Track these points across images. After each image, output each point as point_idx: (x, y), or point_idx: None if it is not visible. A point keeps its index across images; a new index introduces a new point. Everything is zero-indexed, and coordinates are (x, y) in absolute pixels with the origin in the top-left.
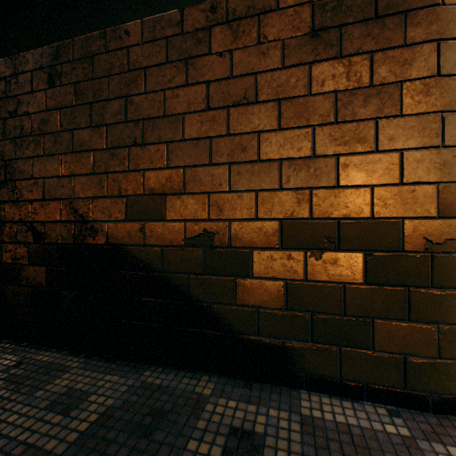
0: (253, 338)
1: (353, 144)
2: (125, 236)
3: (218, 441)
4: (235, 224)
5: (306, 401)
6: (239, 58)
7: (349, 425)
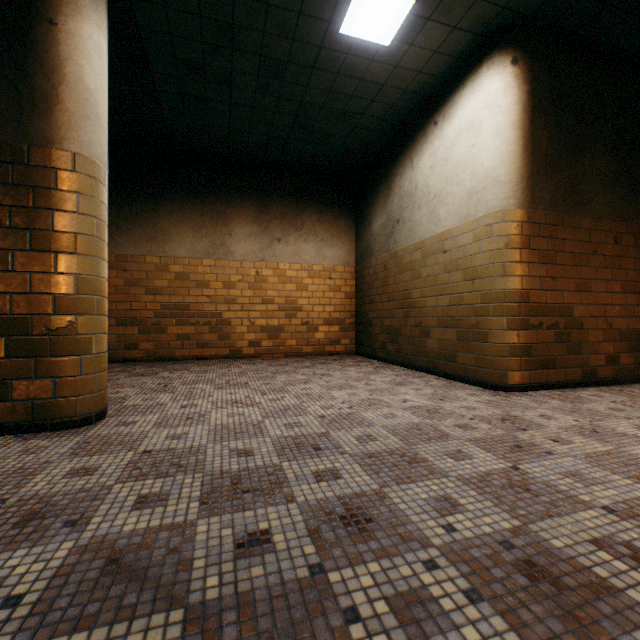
0: None
1: None
2: None
3: None
4: None
5: None
6: None
7: None
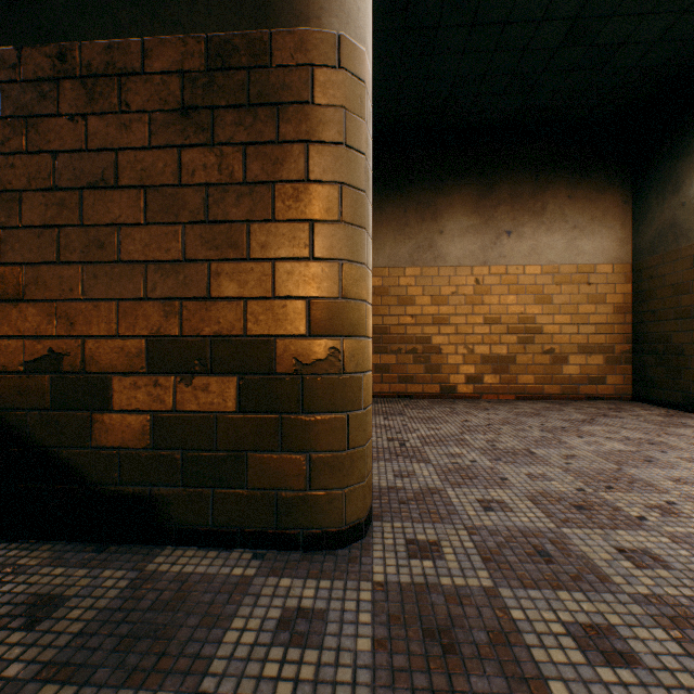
0: (113, 489)
1: (226, 249)
2: None
3: (2, 611)
4: (91, 343)
5: (164, 557)
6: (97, 127)
7: (195, 574)
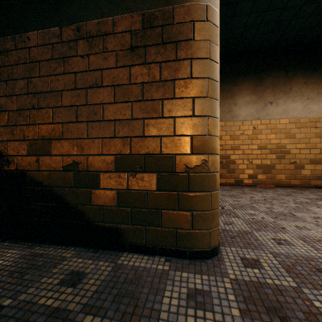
0: (100, 224)
1: (151, 113)
2: (28, 165)
3: (60, 277)
4: (90, 157)
5: (124, 257)
6: (93, 60)
7: (140, 266)
